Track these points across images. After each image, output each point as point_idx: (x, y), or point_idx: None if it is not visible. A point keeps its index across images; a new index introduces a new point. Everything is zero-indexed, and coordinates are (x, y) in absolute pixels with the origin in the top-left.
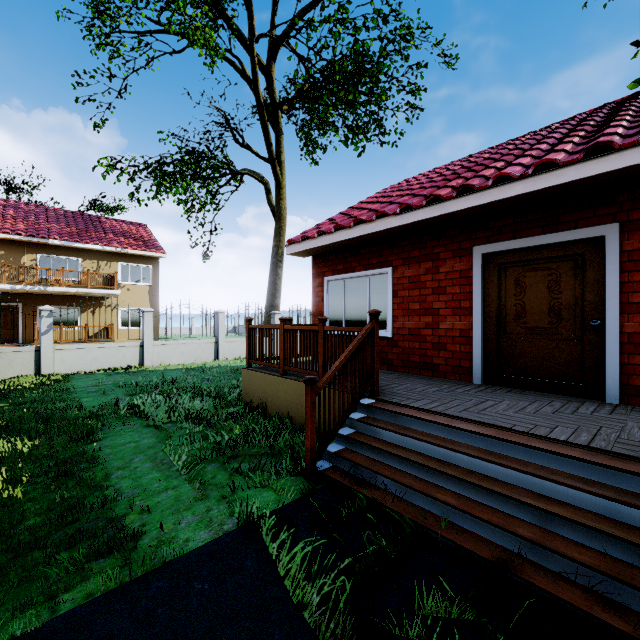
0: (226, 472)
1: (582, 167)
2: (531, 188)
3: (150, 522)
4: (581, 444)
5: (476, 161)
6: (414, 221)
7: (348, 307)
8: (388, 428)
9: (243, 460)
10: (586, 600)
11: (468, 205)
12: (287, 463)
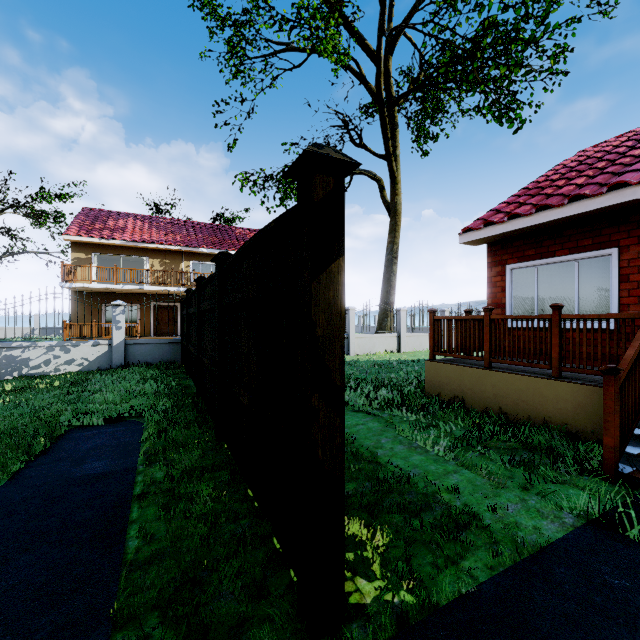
0: (495, 463)
1: None
2: None
3: (470, 503)
4: None
5: None
6: None
7: (543, 297)
8: None
9: (515, 452)
10: None
11: None
12: (570, 461)
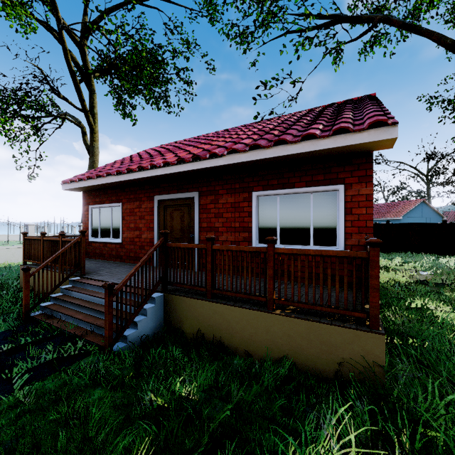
0: None
1: (177, 167)
2: (163, 173)
3: None
4: (139, 287)
5: (177, 146)
6: (123, 180)
7: (102, 225)
8: (75, 290)
9: None
10: (100, 340)
11: (143, 176)
12: (14, 315)
